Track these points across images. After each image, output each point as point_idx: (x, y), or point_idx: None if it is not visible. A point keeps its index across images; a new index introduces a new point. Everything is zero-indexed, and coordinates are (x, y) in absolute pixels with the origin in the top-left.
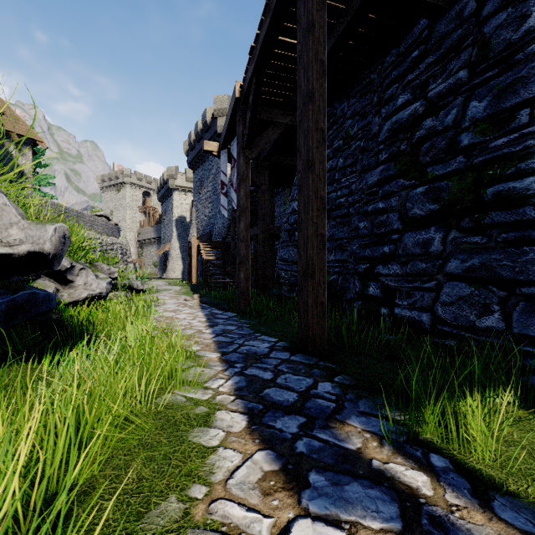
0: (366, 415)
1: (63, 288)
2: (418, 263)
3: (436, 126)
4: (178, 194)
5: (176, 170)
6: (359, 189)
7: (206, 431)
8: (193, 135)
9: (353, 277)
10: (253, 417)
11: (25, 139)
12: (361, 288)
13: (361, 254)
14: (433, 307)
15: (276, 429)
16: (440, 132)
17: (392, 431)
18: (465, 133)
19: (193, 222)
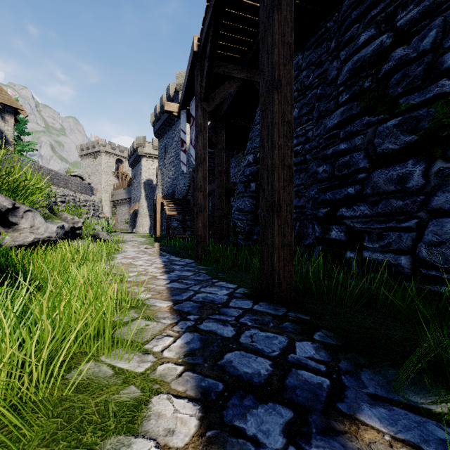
0: (384, 403)
1: (6, 231)
2: (392, 201)
3: (409, 54)
4: (146, 160)
5: (144, 140)
6: (317, 135)
7: (127, 446)
8: (158, 107)
9: (311, 223)
10: (209, 409)
11: (7, 107)
12: (321, 233)
13: (321, 198)
14: (413, 248)
15: (247, 438)
16: (414, 59)
17: (445, 442)
18: (449, 52)
19: (158, 184)
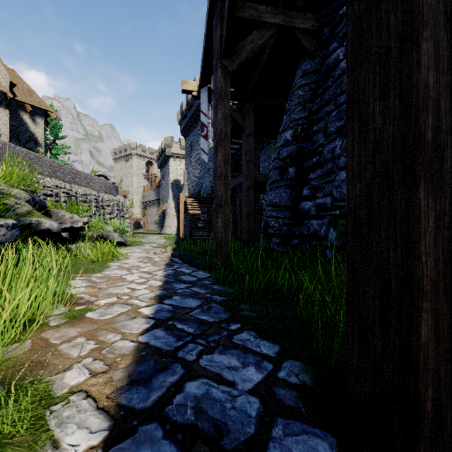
0: None
1: None
2: None
3: None
4: (173, 160)
5: (172, 140)
6: None
7: None
8: (185, 104)
9: None
10: None
11: (38, 110)
12: None
13: None
14: None
15: None
16: None
17: None
18: None
19: (185, 183)
